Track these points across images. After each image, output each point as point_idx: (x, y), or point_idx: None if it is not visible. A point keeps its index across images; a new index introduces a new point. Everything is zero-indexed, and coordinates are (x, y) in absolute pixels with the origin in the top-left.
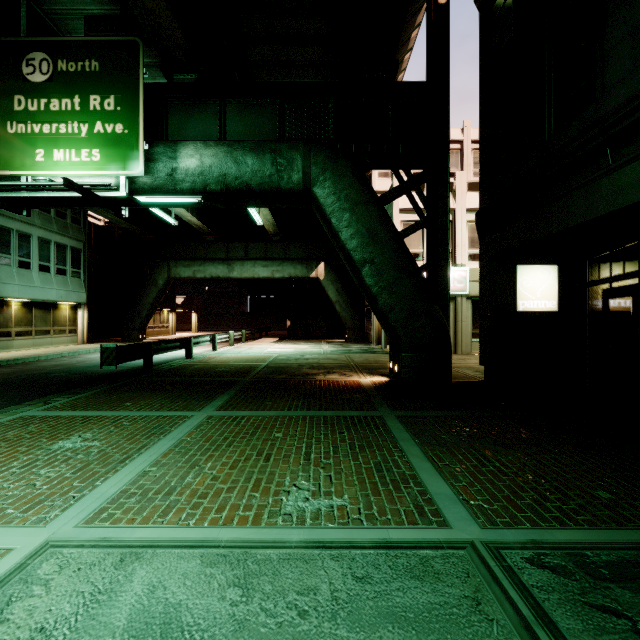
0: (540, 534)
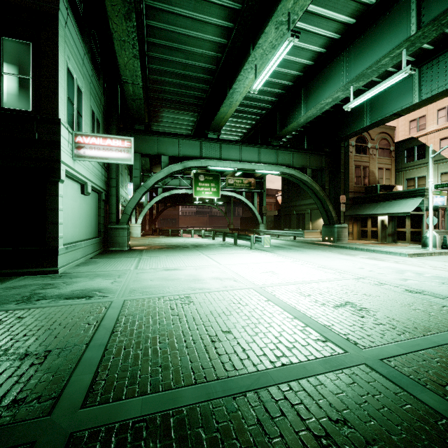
0: (92, 302)
